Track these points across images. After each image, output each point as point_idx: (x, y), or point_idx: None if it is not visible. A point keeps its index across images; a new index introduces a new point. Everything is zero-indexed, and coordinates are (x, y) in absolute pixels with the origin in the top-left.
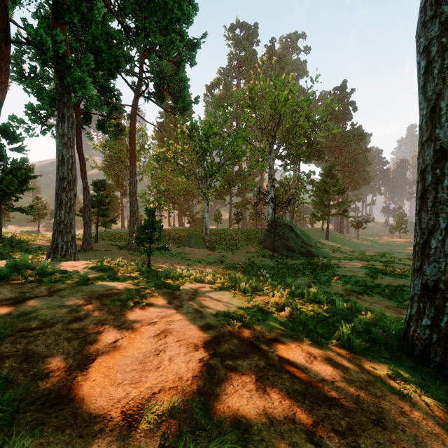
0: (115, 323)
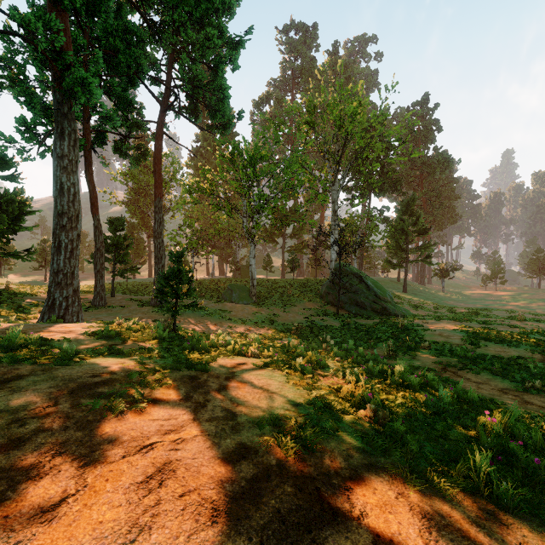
0: (79, 449)
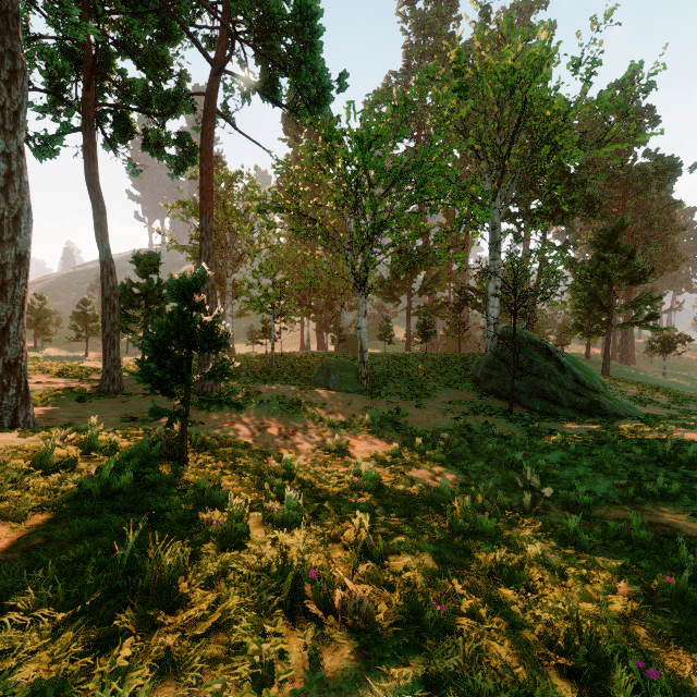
0: None
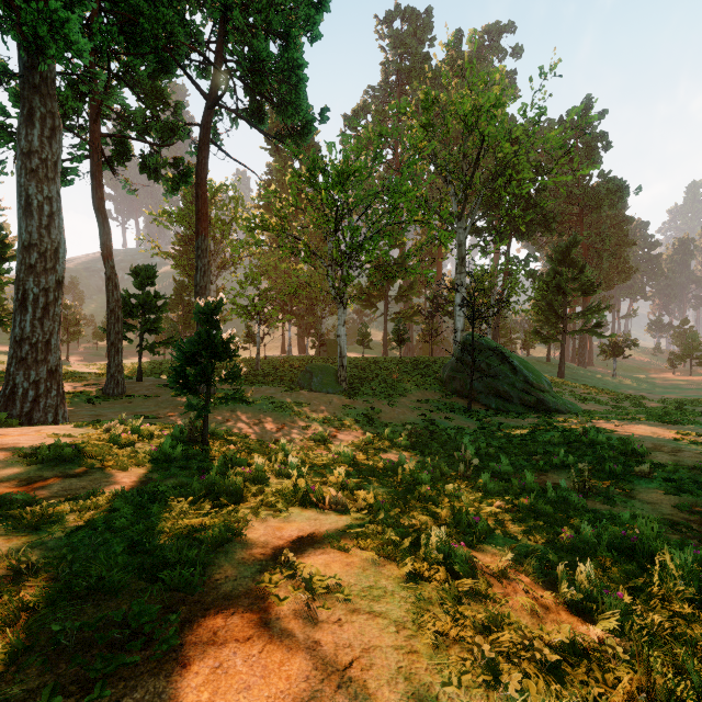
0: None
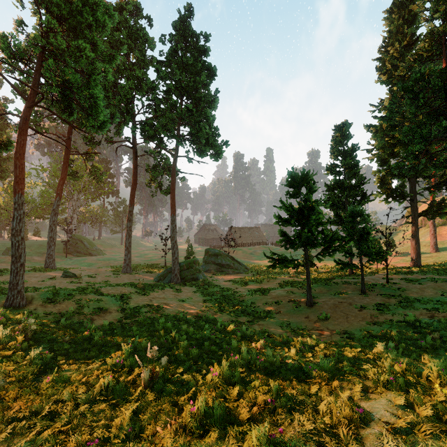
0: None
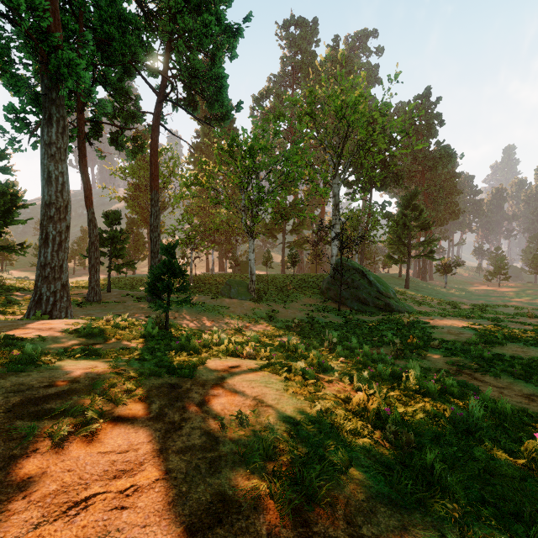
0: None
